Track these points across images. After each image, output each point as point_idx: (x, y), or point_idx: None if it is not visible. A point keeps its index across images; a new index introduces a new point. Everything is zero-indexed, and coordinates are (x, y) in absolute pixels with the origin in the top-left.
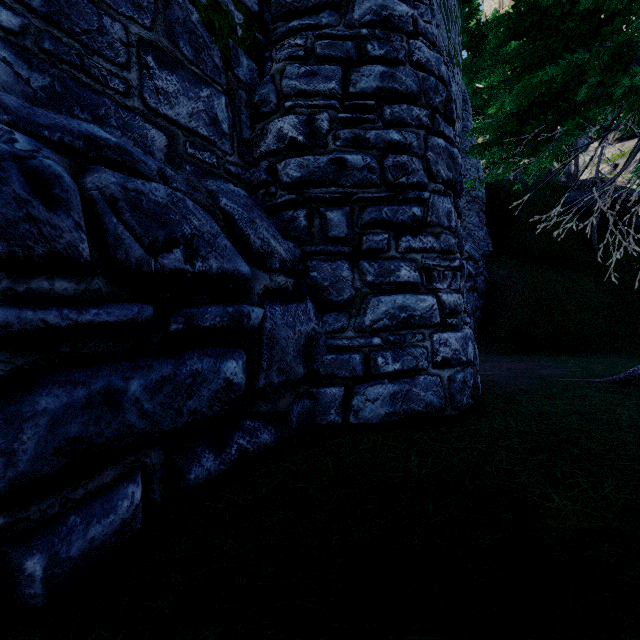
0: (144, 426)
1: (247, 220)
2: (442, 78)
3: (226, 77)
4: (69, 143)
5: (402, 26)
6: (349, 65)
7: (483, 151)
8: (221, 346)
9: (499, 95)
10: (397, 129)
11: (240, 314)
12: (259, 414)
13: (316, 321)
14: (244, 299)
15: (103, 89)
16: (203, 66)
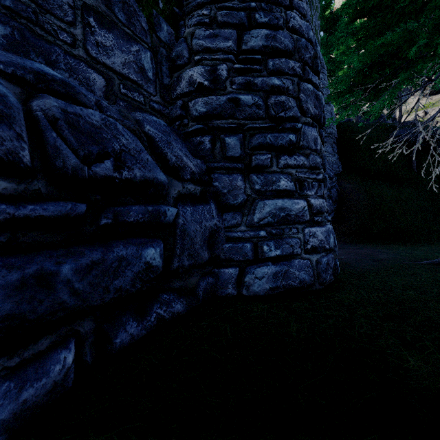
0: (75, 302)
1: (165, 142)
2: (310, 40)
3: (151, 37)
4: (21, 75)
5: (281, 1)
6: (242, 29)
7: (338, 98)
8: (143, 237)
9: (350, 56)
10: (277, 77)
11: (158, 212)
12: (173, 289)
13: (217, 218)
14: (162, 201)
15: (54, 40)
16: (133, 28)
